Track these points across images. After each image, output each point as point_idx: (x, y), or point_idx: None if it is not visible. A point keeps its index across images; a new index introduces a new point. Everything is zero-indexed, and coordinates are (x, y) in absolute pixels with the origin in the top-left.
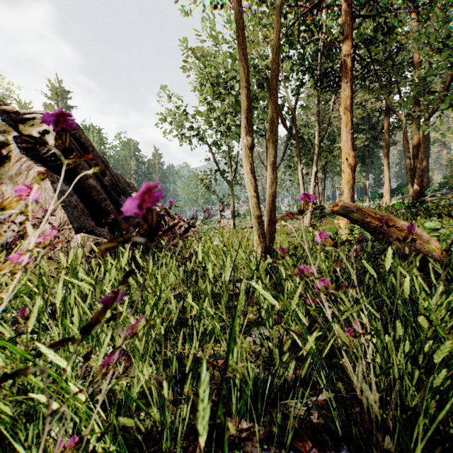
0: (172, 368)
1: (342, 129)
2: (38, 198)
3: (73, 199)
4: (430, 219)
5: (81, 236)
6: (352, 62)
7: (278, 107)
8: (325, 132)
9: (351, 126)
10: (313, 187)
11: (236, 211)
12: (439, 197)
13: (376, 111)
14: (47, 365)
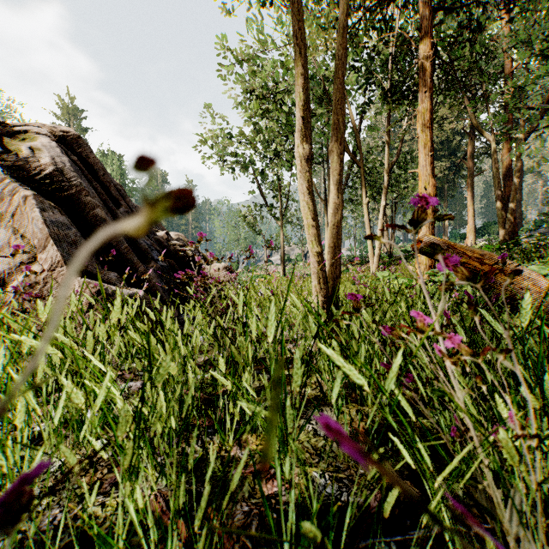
0: (180, 495)
1: (420, 150)
2: (25, 232)
3: (72, 233)
4: (530, 263)
5: (78, 281)
6: (432, 67)
7: (344, 106)
8: (396, 158)
9: (431, 147)
10: (381, 225)
11: (287, 256)
12: (538, 237)
13: (458, 133)
14: (1, 471)
